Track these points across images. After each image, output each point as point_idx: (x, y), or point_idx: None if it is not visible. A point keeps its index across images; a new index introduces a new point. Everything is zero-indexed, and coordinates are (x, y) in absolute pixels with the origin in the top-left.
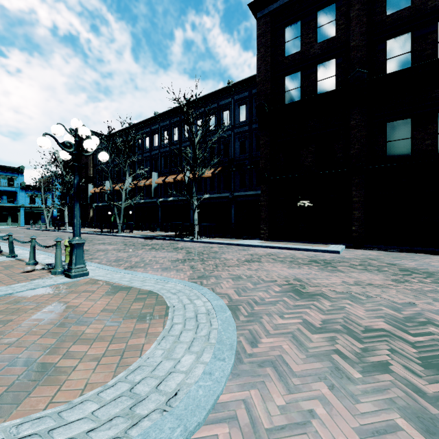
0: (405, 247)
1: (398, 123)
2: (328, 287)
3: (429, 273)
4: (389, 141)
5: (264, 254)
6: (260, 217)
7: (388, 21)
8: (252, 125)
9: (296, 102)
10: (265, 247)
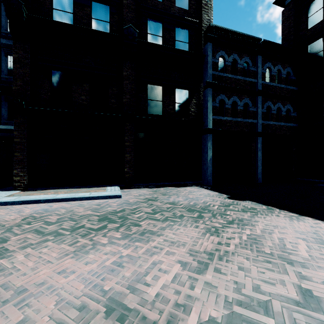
0: (160, 183)
1: (155, 87)
2: (188, 305)
3: (205, 209)
4: (149, 99)
5: (18, 222)
6: (14, 159)
7: (149, 3)
8: (1, 38)
9: (69, 25)
10: (22, 203)
